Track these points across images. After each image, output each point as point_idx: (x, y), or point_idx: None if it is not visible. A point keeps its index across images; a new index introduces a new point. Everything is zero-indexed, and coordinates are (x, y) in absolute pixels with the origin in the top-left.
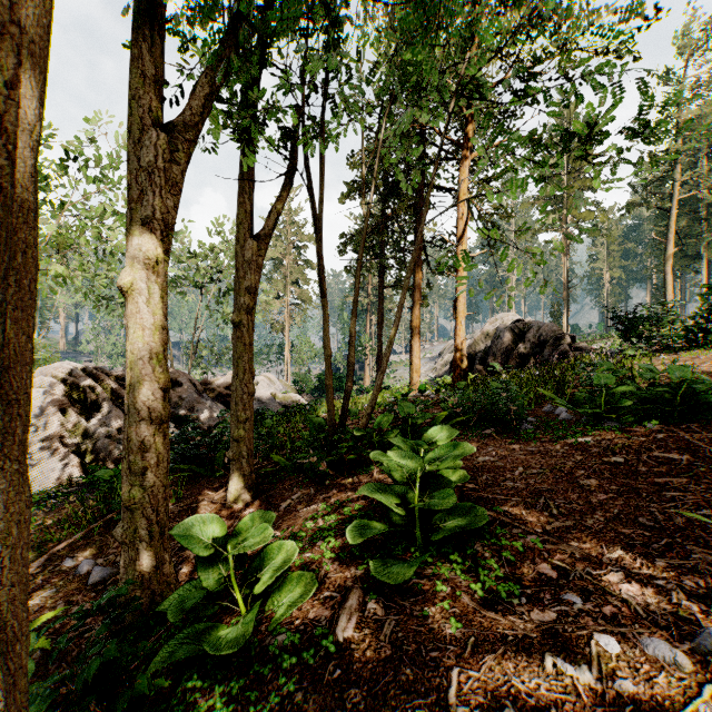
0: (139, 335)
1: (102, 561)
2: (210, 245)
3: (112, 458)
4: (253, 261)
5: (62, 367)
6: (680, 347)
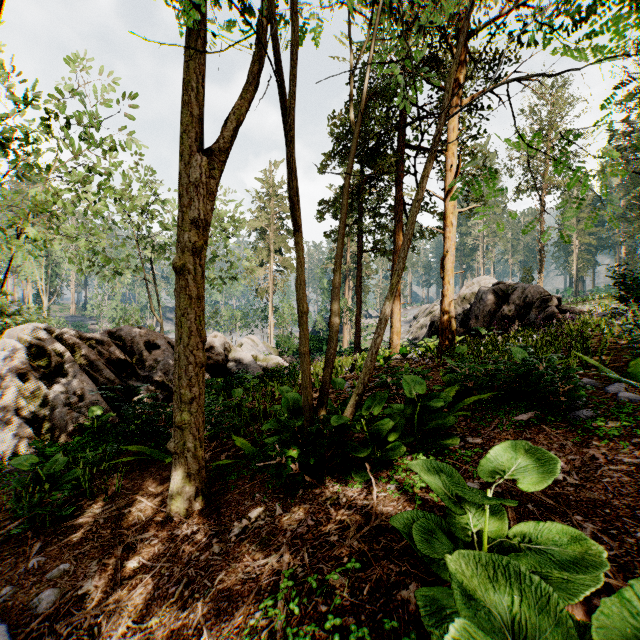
0: None
1: None
2: None
3: (69, 429)
4: (200, 184)
5: (29, 329)
6: None
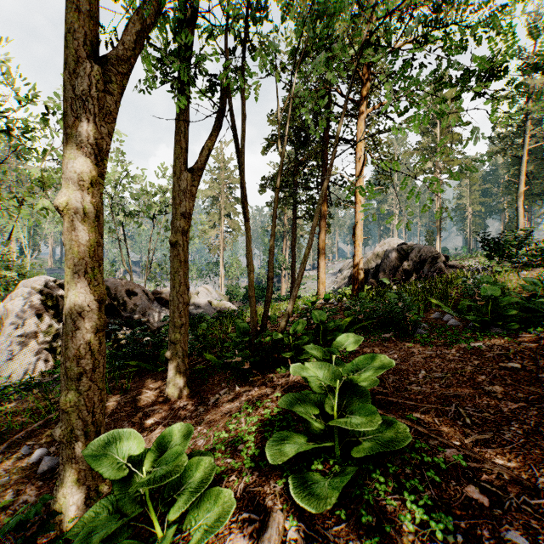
0: (75, 251)
1: (54, 449)
2: (161, 185)
3: None
4: (187, 191)
5: (40, 280)
6: (536, 264)
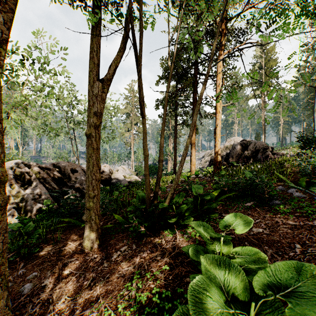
0: None
1: None
2: None
3: (34, 211)
4: (98, 96)
5: (14, 163)
6: None
